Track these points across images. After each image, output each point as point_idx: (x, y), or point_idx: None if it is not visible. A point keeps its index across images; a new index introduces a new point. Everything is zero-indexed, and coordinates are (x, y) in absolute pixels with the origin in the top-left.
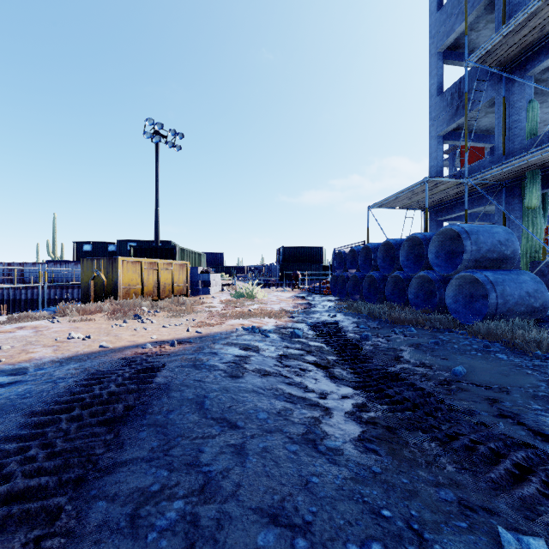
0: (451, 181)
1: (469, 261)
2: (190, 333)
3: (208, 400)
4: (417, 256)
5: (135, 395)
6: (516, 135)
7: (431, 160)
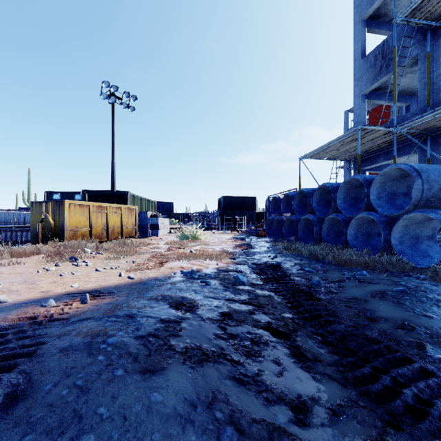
0: (381, 130)
1: (420, 200)
2: (121, 279)
3: None
4: (353, 198)
5: None
6: (440, 87)
7: (355, 117)
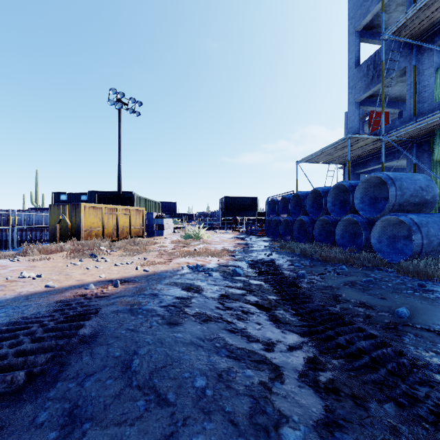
0: (370, 138)
1: (394, 205)
2: (138, 271)
3: (138, 357)
4: (342, 202)
5: (48, 354)
6: (426, 98)
7: (350, 123)
